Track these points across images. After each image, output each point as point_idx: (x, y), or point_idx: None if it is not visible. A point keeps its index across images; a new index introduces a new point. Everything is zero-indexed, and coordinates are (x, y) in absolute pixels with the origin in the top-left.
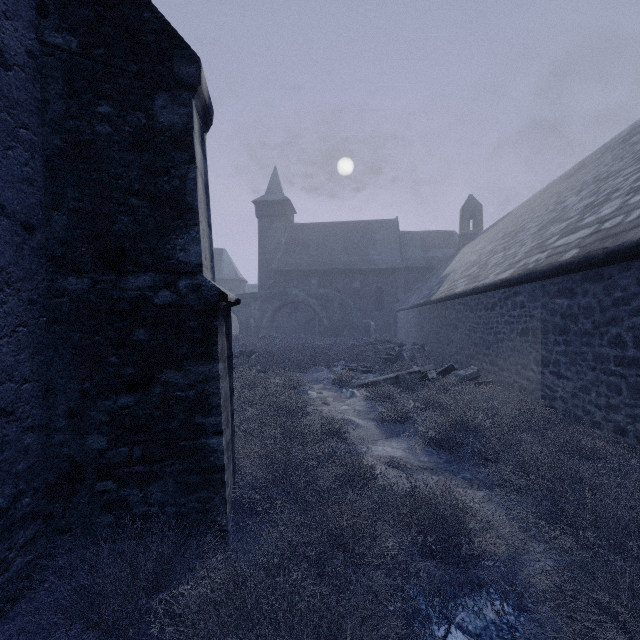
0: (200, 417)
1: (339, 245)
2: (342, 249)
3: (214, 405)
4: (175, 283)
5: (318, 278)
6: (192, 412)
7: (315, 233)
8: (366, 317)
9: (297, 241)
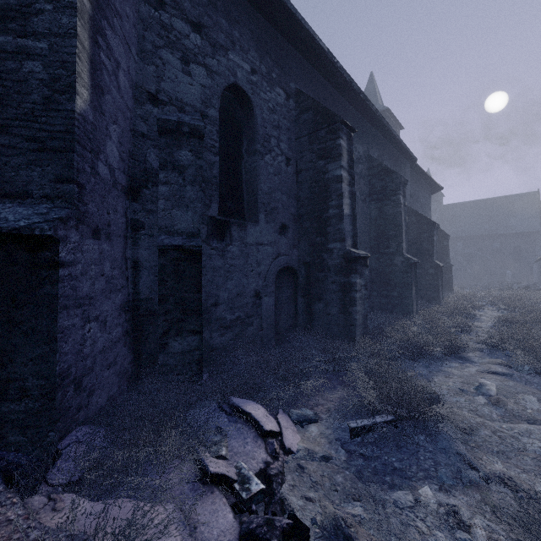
0: (449, 281)
1: (481, 217)
2: (483, 220)
3: (452, 280)
4: (446, 264)
5: (463, 242)
6: (448, 280)
7: (460, 210)
8: (505, 268)
9: (445, 217)
